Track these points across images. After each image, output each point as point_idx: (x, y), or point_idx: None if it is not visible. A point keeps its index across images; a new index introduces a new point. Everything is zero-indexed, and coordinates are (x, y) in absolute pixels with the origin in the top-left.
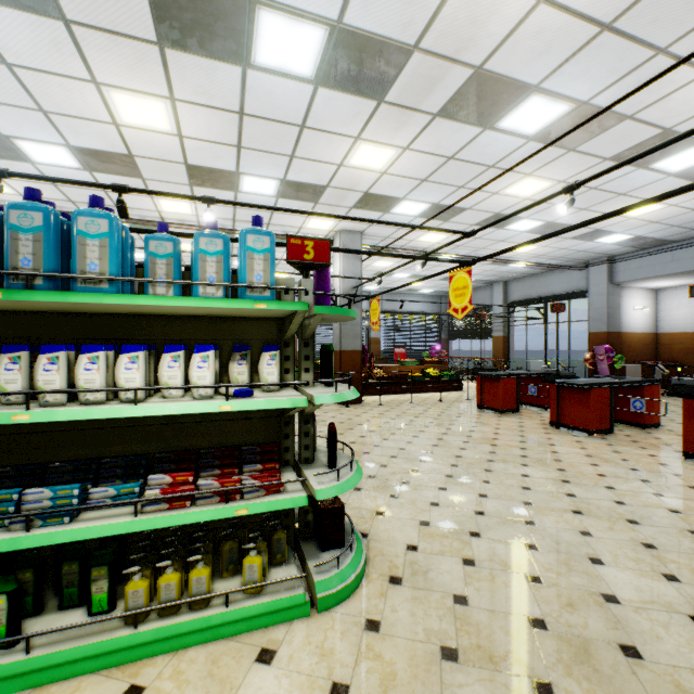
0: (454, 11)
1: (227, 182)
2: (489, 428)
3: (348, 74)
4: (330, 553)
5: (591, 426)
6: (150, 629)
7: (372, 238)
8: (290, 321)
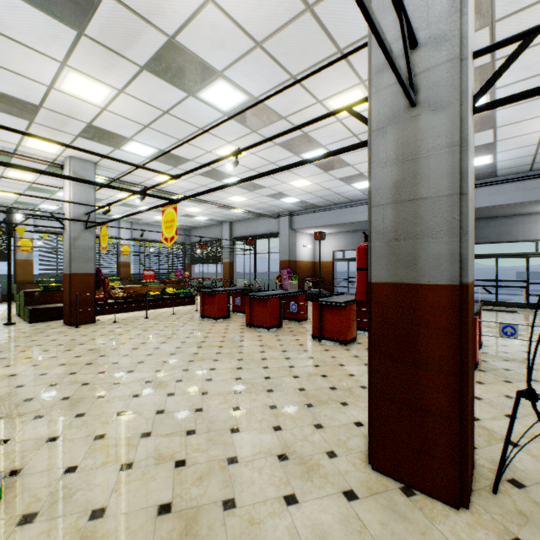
0: None
1: None
2: (202, 333)
3: None
4: None
5: (269, 324)
6: None
7: (109, 170)
8: None
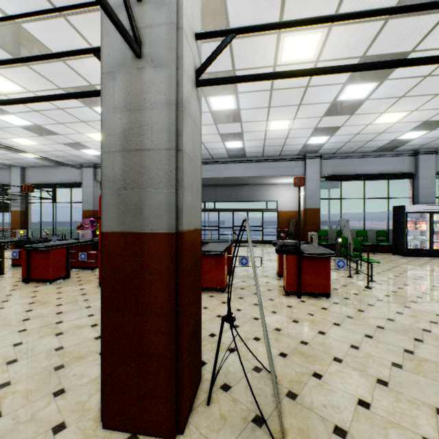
0: None
1: None
2: None
3: None
4: None
5: (51, 276)
6: None
7: None
8: None
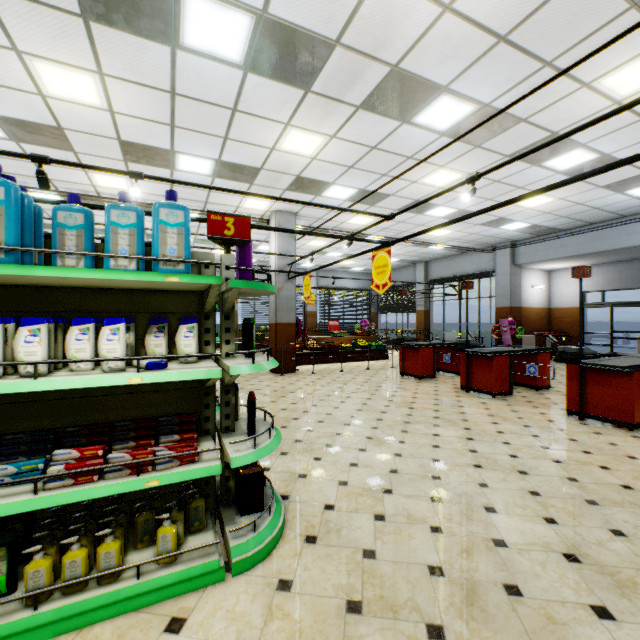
0: (371, 11)
1: (162, 160)
2: (409, 393)
3: (276, 62)
4: (248, 517)
5: (494, 389)
6: (51, 609)
7: (306, 218)
8: (207, 294)
